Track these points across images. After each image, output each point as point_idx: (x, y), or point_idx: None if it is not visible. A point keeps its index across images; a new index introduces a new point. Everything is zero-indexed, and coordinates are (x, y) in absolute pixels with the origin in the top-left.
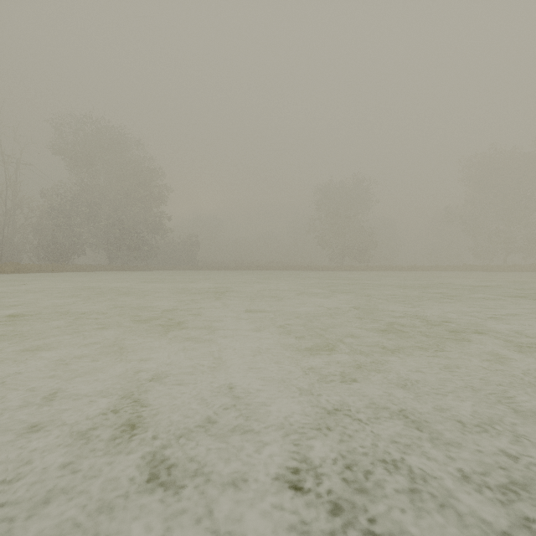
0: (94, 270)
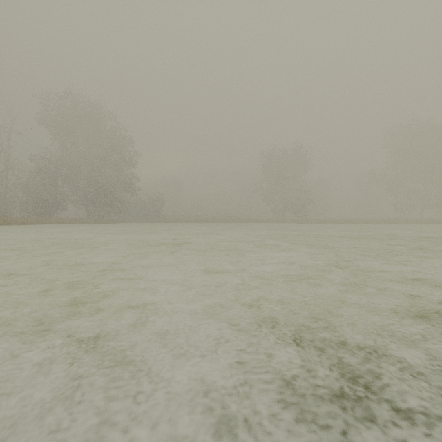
0: (73, 223)
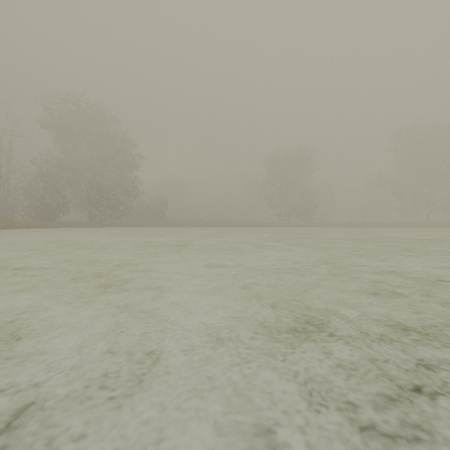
0: (76, 227)
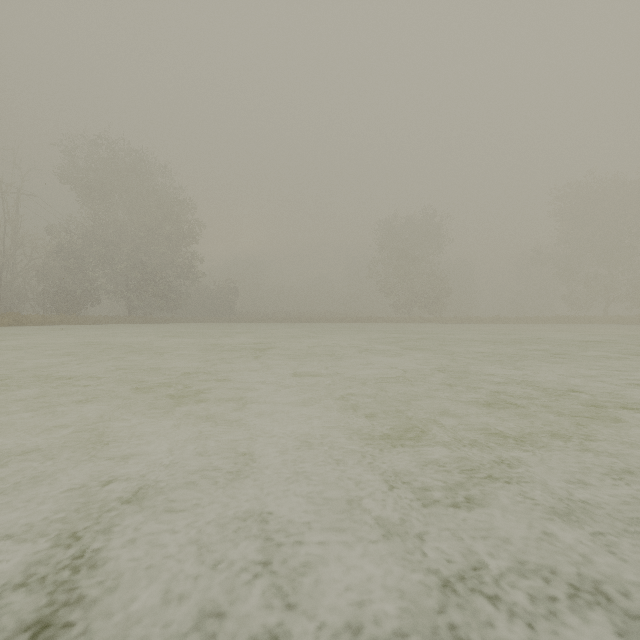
0: (110, 323)
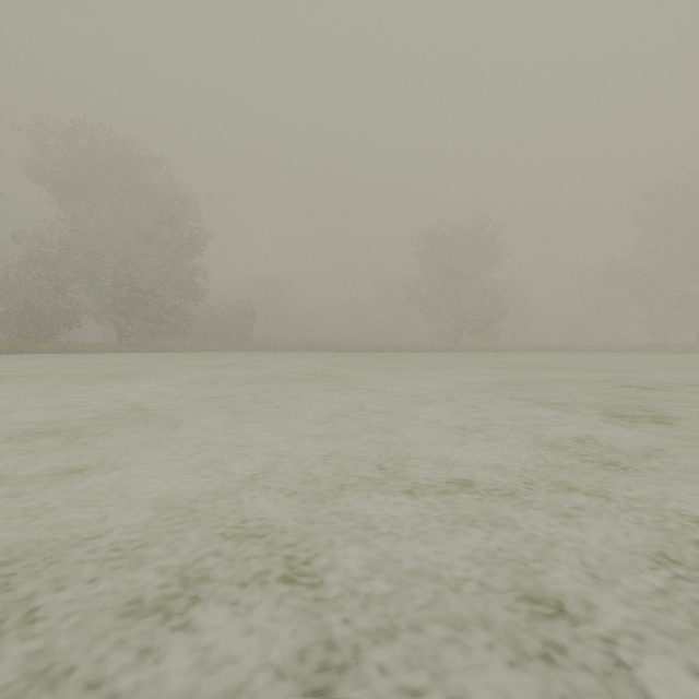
0: (87, 352)
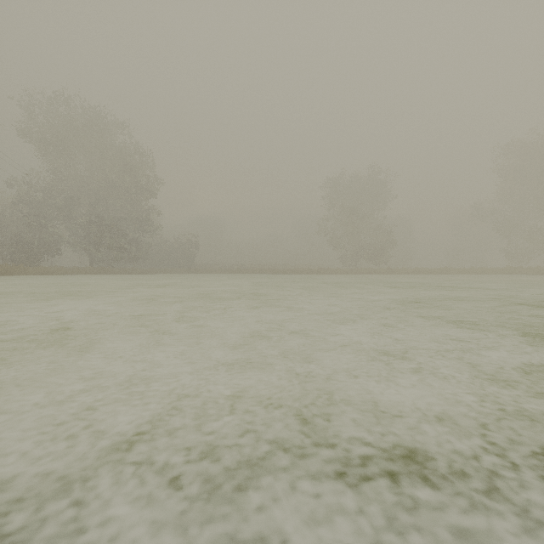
0: (65, 273)
